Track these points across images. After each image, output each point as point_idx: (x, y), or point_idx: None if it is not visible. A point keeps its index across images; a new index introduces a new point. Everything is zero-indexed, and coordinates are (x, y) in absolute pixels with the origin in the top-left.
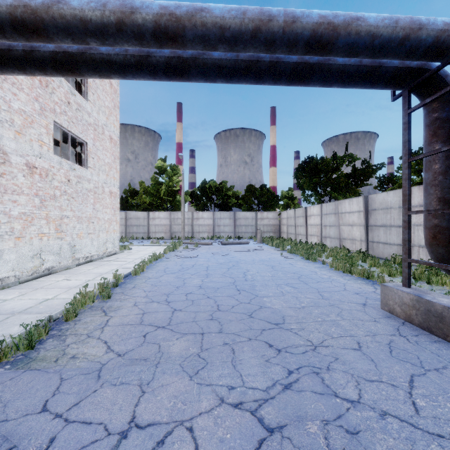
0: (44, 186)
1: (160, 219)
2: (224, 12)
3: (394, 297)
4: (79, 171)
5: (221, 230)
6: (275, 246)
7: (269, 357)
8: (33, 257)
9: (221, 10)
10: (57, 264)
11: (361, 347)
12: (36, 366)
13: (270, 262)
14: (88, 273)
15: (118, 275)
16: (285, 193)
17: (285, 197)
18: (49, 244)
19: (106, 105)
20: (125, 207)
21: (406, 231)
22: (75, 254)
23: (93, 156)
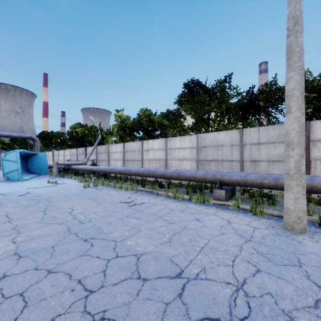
0: None
1: None
2: None
3: None
4: None
5: None
6: None
7: None
8: None
9: None
10: None
11: None
12: None
13: None
14: None
15: None
16: None
17: None
18: None
19: None
20: None
21: None
22: None
23: None
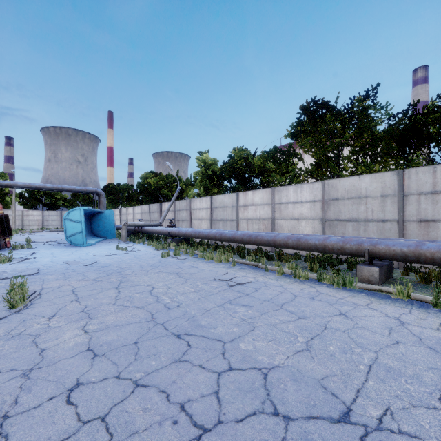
0: None
1: None
2: (50, 187)
3: None
4: None
5: (49, 223)
6: None
7: (58, 239)
8: None
9: (49, 186)
10: None
11: None
12: (13, 241)
13: None
14: None
15: None
16: None
17: None
18: None
19: None
20: None
21: None
22: None
23: None
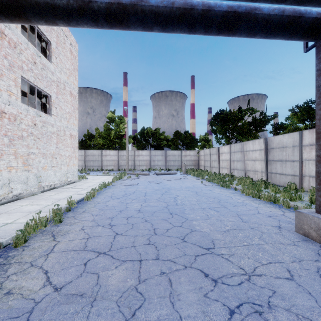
0: (13, 128)
1: (110, 155)
2: None
3: (310, 223)
4: (44, 117)
5: (155, 164)
6: (196, 176)
7: (207, 290)
8: (2, 186)
9: None
10: (24, 191)
11: (293, 276)
12: None
13: (194, 189)
14: (48, 199)
15: (72, 201)
16: (202, 136)
17: (202, 140)
18: (17, 175)
19: (67, 68)
20: (84, 147)
21: (320, 165)
22: (40, 183)
23: (56, 106)
